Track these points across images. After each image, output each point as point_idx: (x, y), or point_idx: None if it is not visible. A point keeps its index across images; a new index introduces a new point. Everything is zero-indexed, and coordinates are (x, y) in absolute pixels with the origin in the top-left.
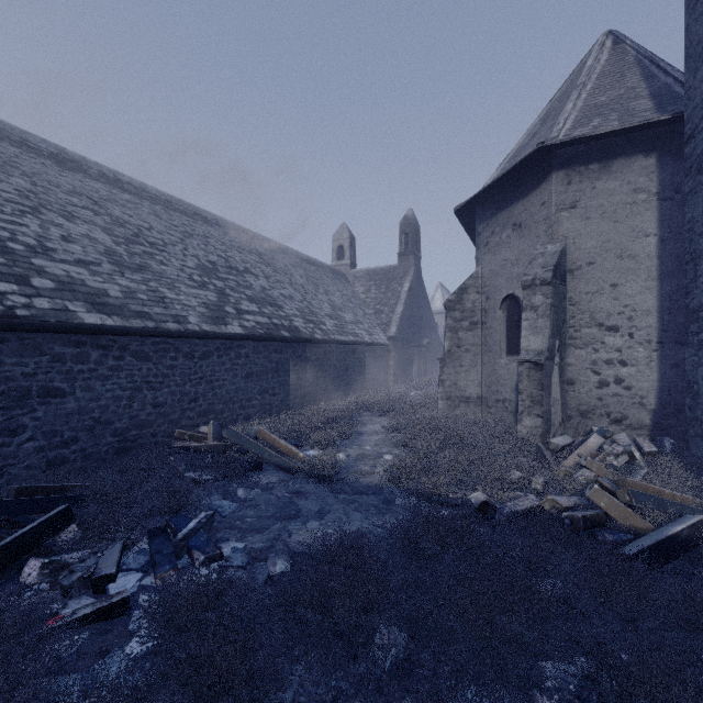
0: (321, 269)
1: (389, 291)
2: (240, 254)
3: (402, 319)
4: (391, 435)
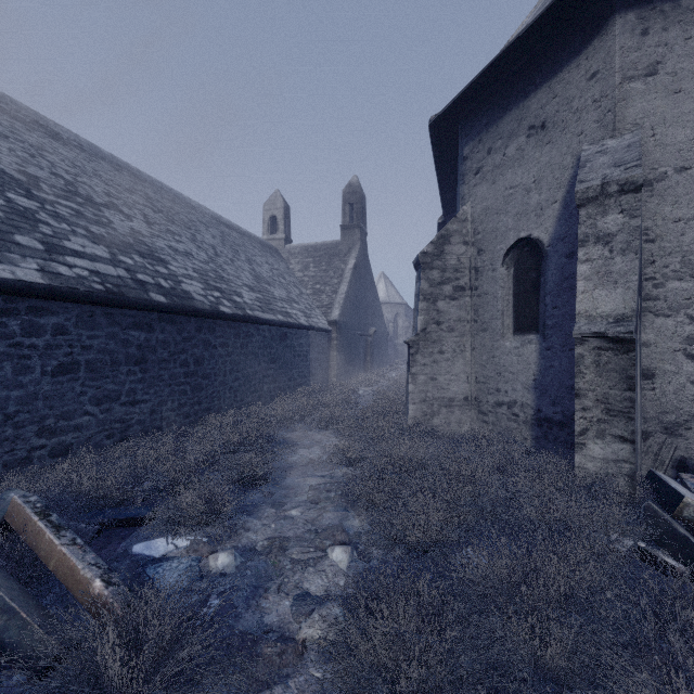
0: (246, 238)
1: (331, 269)
2: (107, 186)
3: (347, 300)
4: (340, 472)
